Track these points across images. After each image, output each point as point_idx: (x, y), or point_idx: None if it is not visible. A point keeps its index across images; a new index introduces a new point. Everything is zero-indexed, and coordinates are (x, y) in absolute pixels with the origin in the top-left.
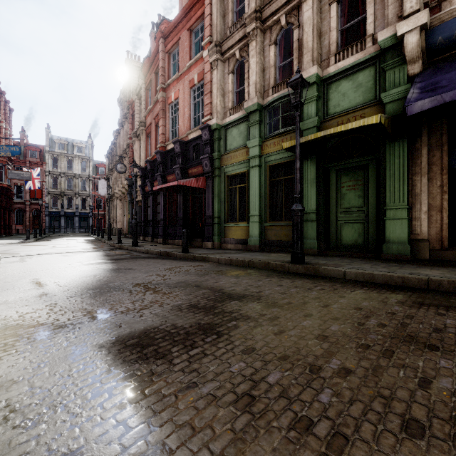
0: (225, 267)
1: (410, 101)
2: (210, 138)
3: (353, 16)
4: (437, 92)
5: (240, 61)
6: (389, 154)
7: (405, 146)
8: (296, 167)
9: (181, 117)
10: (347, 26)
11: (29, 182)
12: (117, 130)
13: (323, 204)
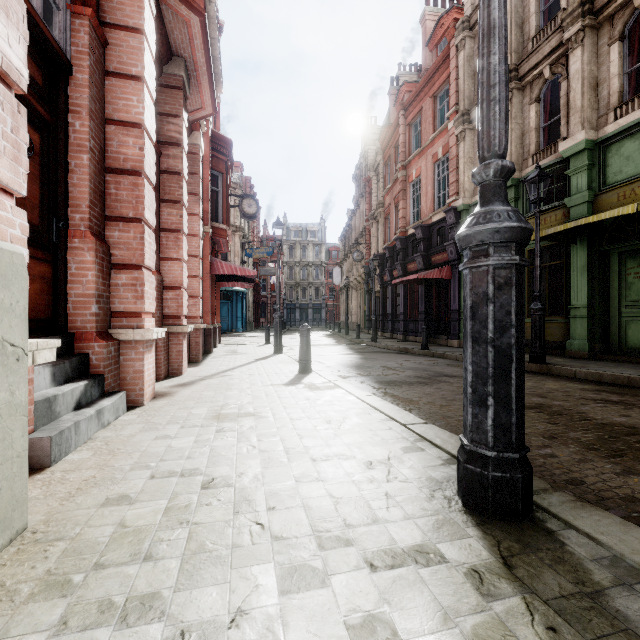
0: (459, 363)
1: None
2: (456, 221)
3: None
4: None
5: None
6: None
7: None
8: (535, 265)
9: (423, 197)
10: (636, 66)
11: (273, 276)
12: (352, 211)
13: (600, 296)
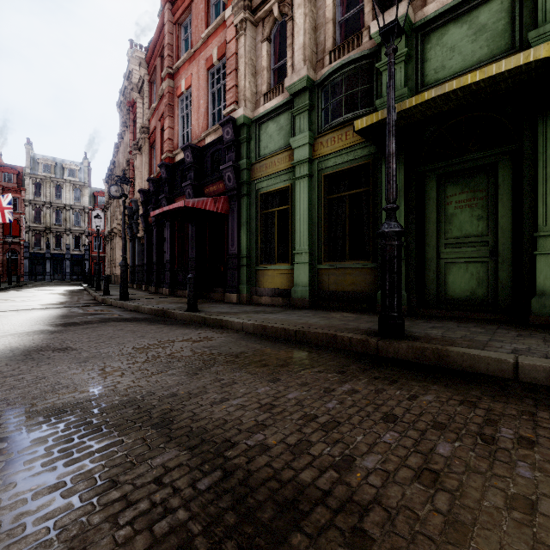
0: (252, 343)
1: None
2: (235, 138)
3: None
4: None
5: (280, 23)
6: (543, 139)
7: None
8: (389, 151)
9: (194, 114)
10: None
11: None
12: (116, 144)
13: (416, 231)
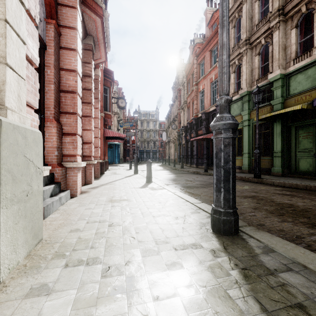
0: None
1: None
2: None
3: None
4: None
5: (239, 65)
6: None
7: None
8: (256, 132)
9: (205, 99)
10: (303, 40)
11: (133, 136)
12: (171, 104)
13: (287, 147)
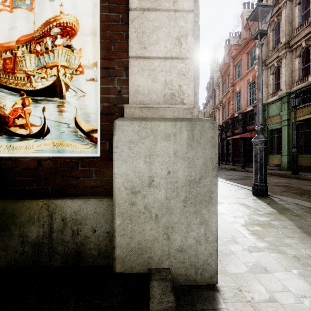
0: None
1: None
2: None
3: None
4: None
5: (278, 66)
6: None
7: None
8: (294, 133)
9: (242, 99)
10: None
11: None
12: (205, 104)
13: None
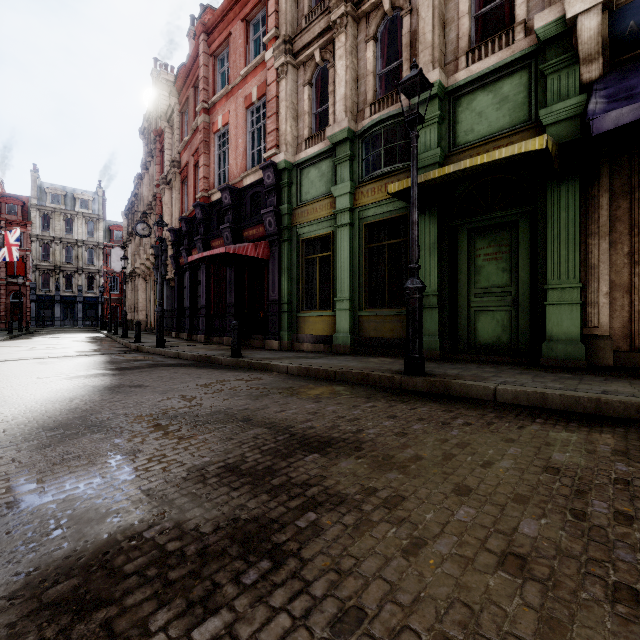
0: (298, 381)
1: (596, 113)
2: (276, 183)
3: (490, 1)
4: (636, 100)
5: (321, 67)
6: (551, 204)
7: (577, 191)
8: (412, 220)
9: (232, 153)
10: (484, 10)
11: (3, 251)
12: (139, 175)
13: (449, 281)
